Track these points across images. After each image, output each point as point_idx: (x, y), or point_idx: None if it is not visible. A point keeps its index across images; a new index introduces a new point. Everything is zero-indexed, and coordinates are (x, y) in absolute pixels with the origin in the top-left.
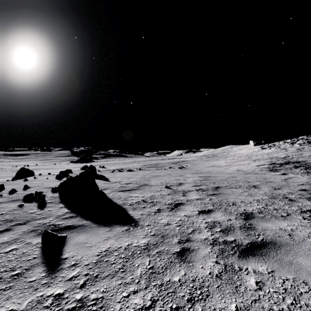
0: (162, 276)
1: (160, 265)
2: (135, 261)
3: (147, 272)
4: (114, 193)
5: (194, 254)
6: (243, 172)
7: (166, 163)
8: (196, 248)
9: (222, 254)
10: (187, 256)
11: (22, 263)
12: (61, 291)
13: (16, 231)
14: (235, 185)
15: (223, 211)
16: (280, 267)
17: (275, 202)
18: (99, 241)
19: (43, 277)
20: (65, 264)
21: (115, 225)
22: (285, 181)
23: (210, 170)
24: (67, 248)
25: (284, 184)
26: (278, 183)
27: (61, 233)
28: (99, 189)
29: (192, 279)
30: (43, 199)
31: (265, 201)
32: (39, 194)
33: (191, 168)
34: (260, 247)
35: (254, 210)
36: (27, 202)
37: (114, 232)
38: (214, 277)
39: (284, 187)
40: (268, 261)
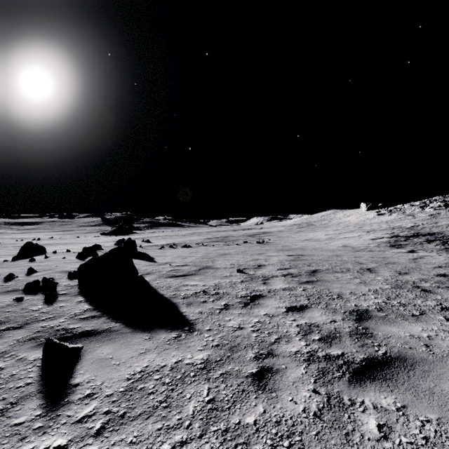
0: (228, 415)
1: (225, 396)
2: (186, 389)
3: (205, 408)
4: (161, 280)
5: (279, 378)
6: (352, 249)
7: (240, 235)
8: (282, 367)
9: (323, 378)
10: (268, 380)
11: (7, 393)
12: (64, 441)
13: (6, 339)
14: (341, 268)
15: (324, 307)
16: (416, 399)
17: (401, 293)
18: (132, 355)
19: (38, 417)
20: (75, 394)
21: (159, 329)
22: (415, 261)
23: (303, 245)
24: (82, 367)
25: (413, 266)
26: (404, 265)
27: (75, 342)
28: (139, 273)
29: (276, 420)
30: (54, 289)
31: (386, 293)
32: (49, 281)
33: (276, 243)
34: (382, 366)
35: (370, 306)
36: (30, 293)
37: (156, 340)
38: (311, 416)
39: (413, 271)
40: (397, 389)
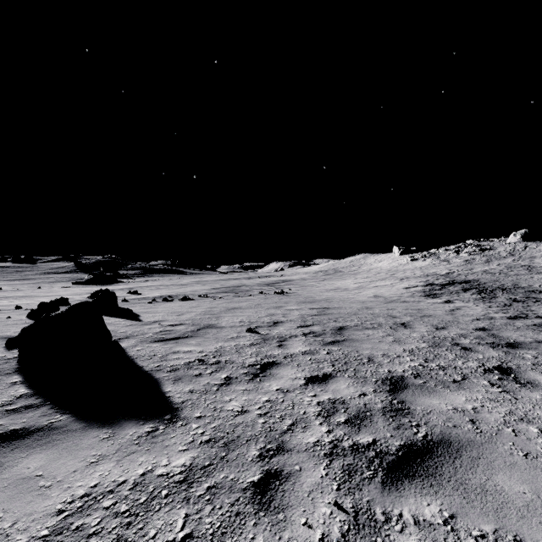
0: None
1: (209, 527)
2: (150, 521)
3: None
4: (143, 346)
5: (291, 487)
6: (384, 300)
7: (255, 284)
8: (295, 469)
9: (349, 481)
10: (274, 493)
11: None
12: None
13: None
14: (372, 323)
15: (352, 375)
16: (466, 502)
17: (440, 353)
18: (75, 468)
19: None
20: None
21: (126, 421)
22: (452, 313)
23: (329, 296)
24: None
25: (450, 319)
26: (440, 318)
27: None
28: (114, 338)
29: None
30: None
31: (423, 353)
32: None
33: (298, 294)
34: (423, 455)
35: (406, 372)
36: None
37: (119, 439)
38: None
39: (451, 325)
40: (442, 490)
